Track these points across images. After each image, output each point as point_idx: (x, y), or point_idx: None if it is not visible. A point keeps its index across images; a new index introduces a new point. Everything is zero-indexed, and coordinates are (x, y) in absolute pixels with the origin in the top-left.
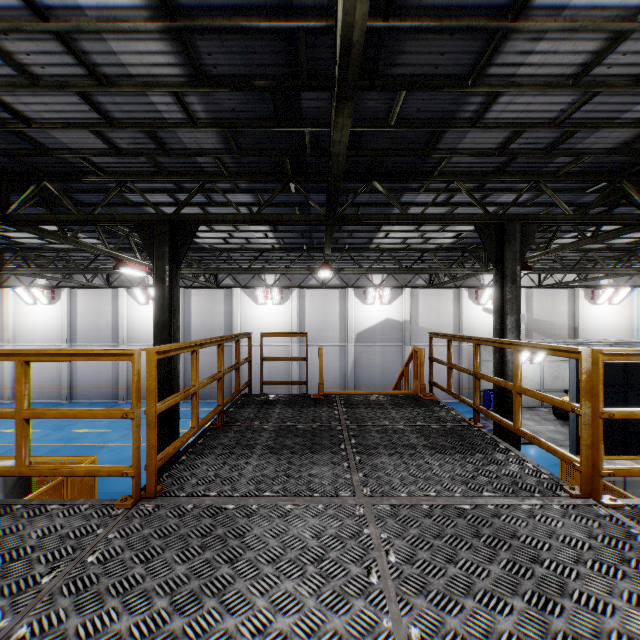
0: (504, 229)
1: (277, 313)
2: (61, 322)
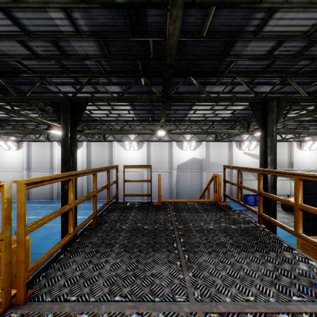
0: (267, 104)
1: (136, 154)
2: (23, 159)
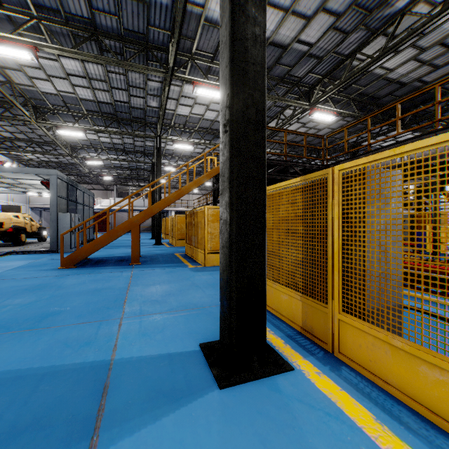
0: None
1: None
2: None
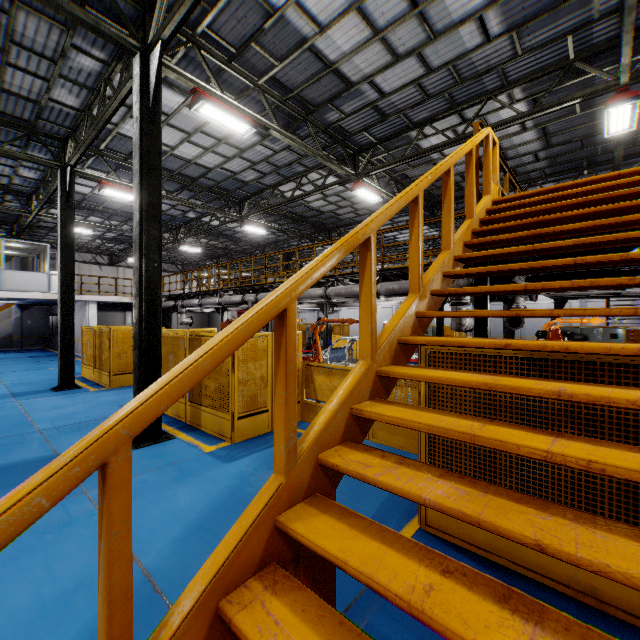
0: None
1: None
2: None
